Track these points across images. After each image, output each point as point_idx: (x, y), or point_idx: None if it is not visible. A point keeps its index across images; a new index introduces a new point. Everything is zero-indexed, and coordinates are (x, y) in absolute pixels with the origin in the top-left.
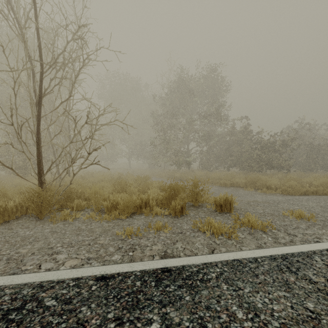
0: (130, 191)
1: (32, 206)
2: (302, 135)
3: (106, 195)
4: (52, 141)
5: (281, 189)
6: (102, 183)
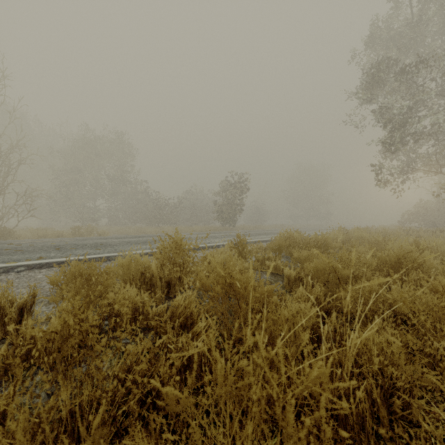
0: None
1: (0, 235)
2: (194, 199)
3: (39, 231)
4: None
5: (149, 233)
6: (19, 231)
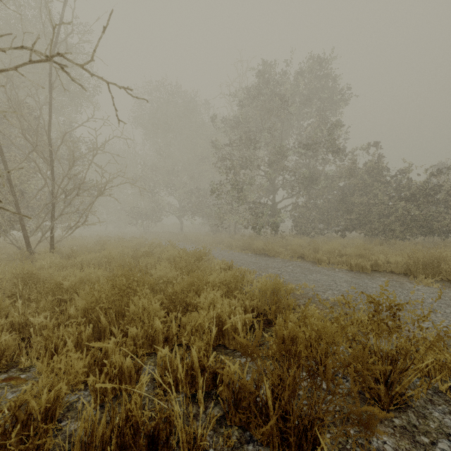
0: (137, 311)
1: None
2: None
3: None
4: (10, 179)
5: None
6: (81, 275)
